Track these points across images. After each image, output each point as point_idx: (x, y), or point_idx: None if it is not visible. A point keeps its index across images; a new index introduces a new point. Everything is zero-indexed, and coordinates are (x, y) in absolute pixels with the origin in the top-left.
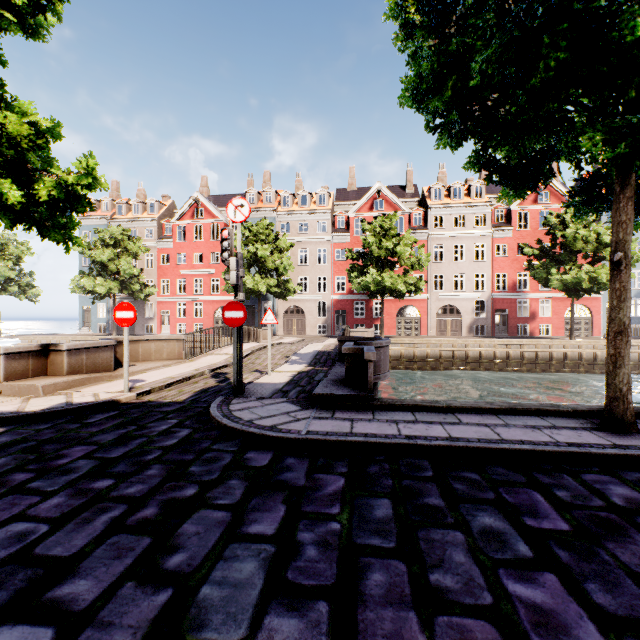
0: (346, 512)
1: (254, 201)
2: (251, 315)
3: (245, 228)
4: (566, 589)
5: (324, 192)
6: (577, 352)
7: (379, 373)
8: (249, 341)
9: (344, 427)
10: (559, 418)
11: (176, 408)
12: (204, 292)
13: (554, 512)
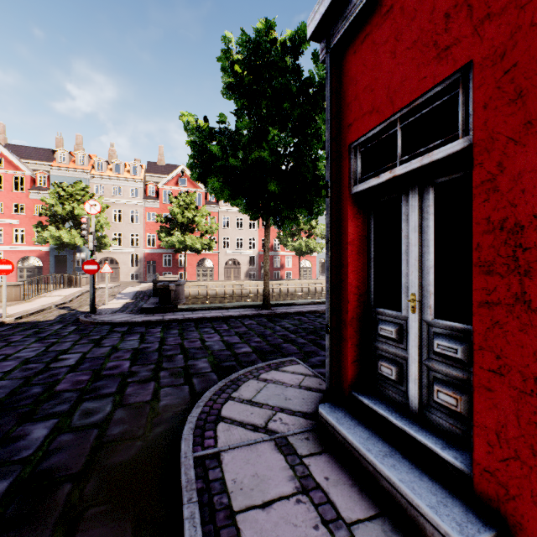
0: (162, 333)
1: (66, 161)
2: (62, 264)
3: (59, 187)
4: (218, 334)
5: (137, 164)
6: (301, 287)
7: (179, 300)
8: (71, 287)
9: (160, 318)
10: (250, 309)
11: (54, 322)
12: (5, 241)
13: (226, 327)
